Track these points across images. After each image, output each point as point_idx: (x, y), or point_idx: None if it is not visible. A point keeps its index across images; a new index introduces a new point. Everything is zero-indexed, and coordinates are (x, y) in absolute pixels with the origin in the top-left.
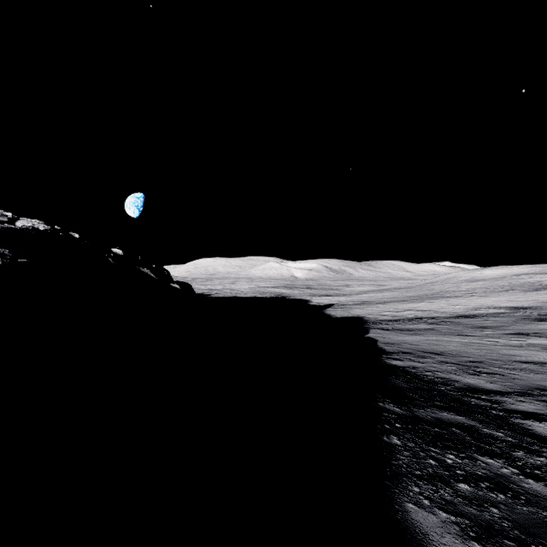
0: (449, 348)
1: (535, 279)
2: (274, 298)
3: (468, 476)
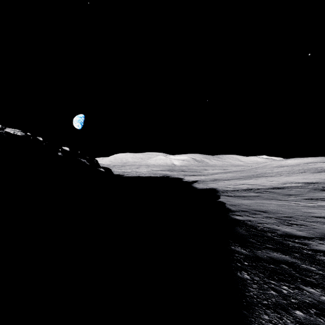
0: (270, 208)
1: (318, 166)
2: (162, 177)
3: (300, 304)
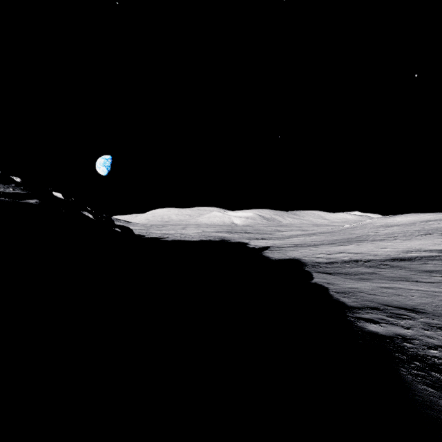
0: (416, 300)
1: None
2: (218, 241)
3: None
